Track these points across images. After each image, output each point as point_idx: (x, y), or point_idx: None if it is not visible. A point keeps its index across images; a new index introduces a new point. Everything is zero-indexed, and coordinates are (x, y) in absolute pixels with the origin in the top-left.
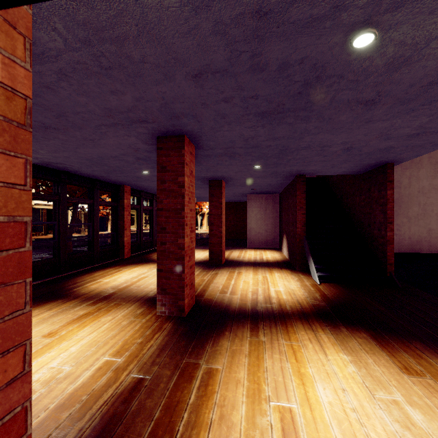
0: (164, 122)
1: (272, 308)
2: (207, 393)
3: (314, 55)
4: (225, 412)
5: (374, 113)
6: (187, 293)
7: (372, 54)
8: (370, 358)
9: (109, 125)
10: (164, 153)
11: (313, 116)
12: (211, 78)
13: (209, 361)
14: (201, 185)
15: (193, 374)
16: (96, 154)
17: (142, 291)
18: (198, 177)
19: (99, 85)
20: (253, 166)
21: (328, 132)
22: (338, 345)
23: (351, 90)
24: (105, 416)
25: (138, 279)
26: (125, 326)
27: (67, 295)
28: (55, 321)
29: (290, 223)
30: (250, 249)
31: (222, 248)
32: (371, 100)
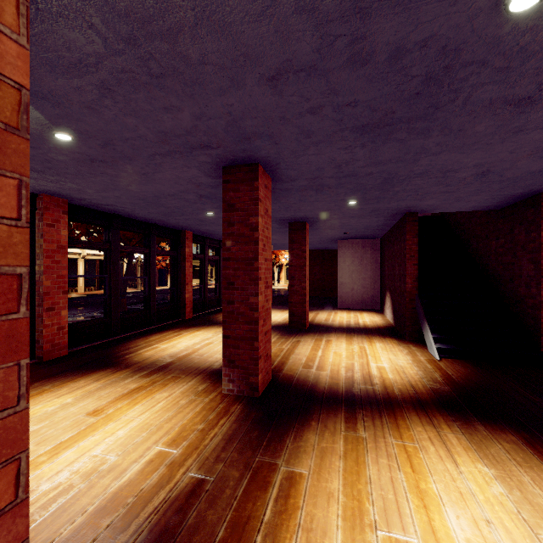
0: (232, 147)
1: (374, 391)
2: (288, 509)
3: (444, 32)
4: (313, 539)
5: (529, 117)
6: (260, 367)
7: (537, 22)
8: (526, 475)
9: (164, 154)
10: (232, 187)
11: (435, 128)
12: (292, 80)
13: (290, 461)
14: (279, 228)
15: (268, 478)
16: (150, 192)
17: (205, 362)
18: (274, 218)
19: (150, 100)
20: (347, 202)
21: (456, 150)
22: (473, 450)
23: (497, 84)
24: (155, 529)
25: (201, 346)
26: (184, 407)
27: (118, 364)
28: (102, 396)
29: (396, 277)
30: (342, 310)
31: (306, 308)
32: (526, 98)
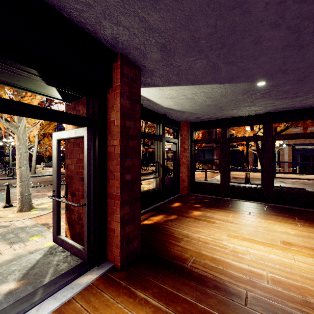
0: None
1: None
2: None
3: None
4: None
5: None
6: None
7: None
8: None
9: None
10: None
11: None
12: None
13: None
14: None
15: None
16: None
17: None
18: None
19: (244, 50)
20: None
21: None
22: None
23: None
24: (204, 277)
25: None
26: None
27: None
28: (309, 242)
29: None
30: None
31: None
32: None
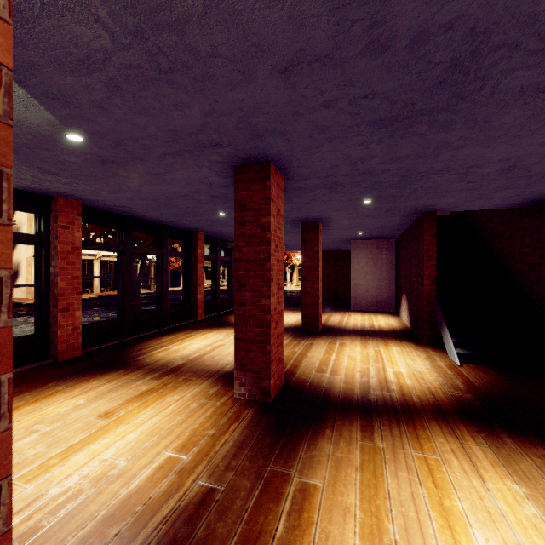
0: (243, 145)
1: (391, 398)
2: (302, 524)
3: (473, 12)
4: None
5: None
6: (273, 371)
7: None
8: None
9: (175, 154)
10: (243, 187)
11: (458, 120)
12: (306, 71)
13: (304, 471)
14: (291, 229)
15: (281, 489)
16: (162, 193)
17: (216, 364)
18: (287, 219)
19: (159, 97)
20: (362, 201)
21: (480, 144)
22: (501, 465)
23: (529, 69)
24: (163, 541)
25: (213, 348)
26: (194, 410)
27: (130, 365)
28: (114, 398)
29: (413, 278)
30: (356, 312)
31: (319, 310)
32: None
